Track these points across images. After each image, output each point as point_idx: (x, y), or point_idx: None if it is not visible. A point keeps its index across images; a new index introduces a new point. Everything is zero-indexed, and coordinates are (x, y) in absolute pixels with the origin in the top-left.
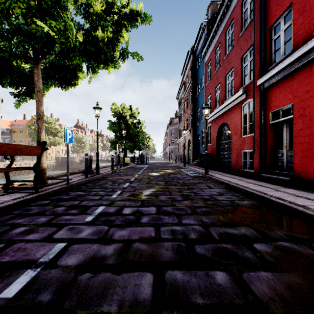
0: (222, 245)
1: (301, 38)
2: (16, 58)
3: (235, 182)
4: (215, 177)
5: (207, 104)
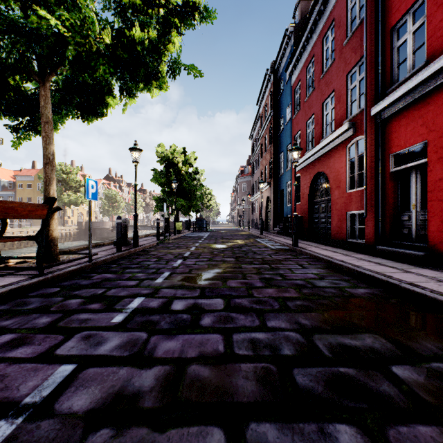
0: (339, 368)
1: (440, 42)
2: (13, 73)
3: (340, 258)
4: (308, 251)
5: (296, 143)
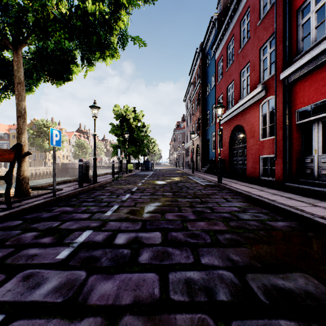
0: (280, 321)
1: None
2: None
3: (257, 193)
4: (230, 187)
5: (220, 102)
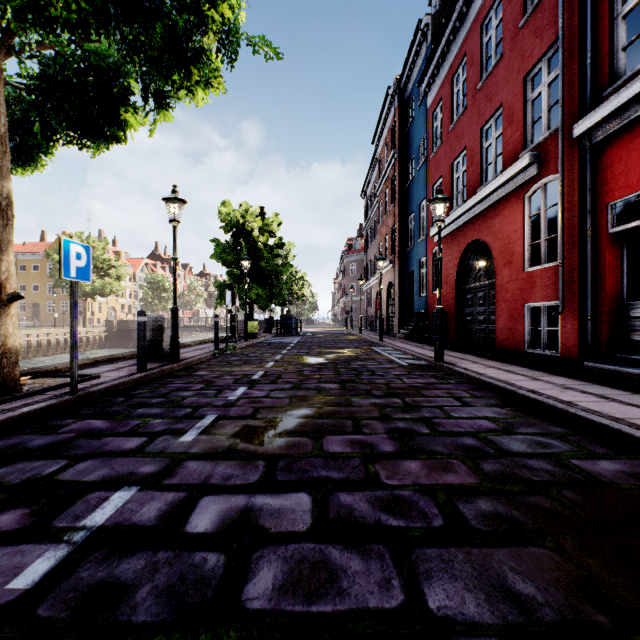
0: None
1: None
2: None
3: (526, 385)
4: (465, 371)
5: (441, 190)
